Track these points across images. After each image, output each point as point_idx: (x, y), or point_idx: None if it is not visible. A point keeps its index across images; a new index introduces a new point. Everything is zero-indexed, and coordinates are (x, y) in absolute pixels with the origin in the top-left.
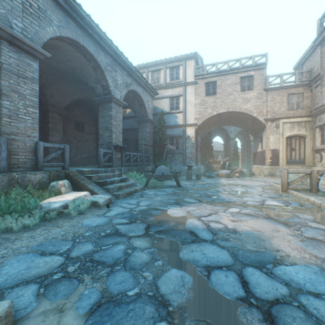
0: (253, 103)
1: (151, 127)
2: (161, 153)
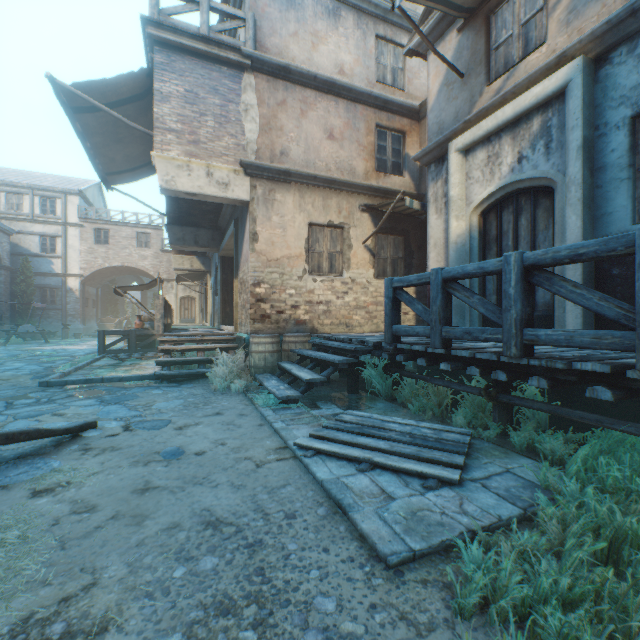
0: (151, 261)
1: (8, 275)
2: (26, 310)
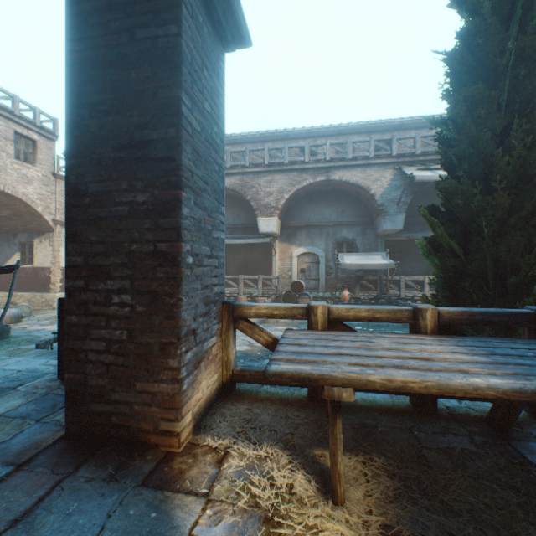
0: (37, 188)
1: None
2: None
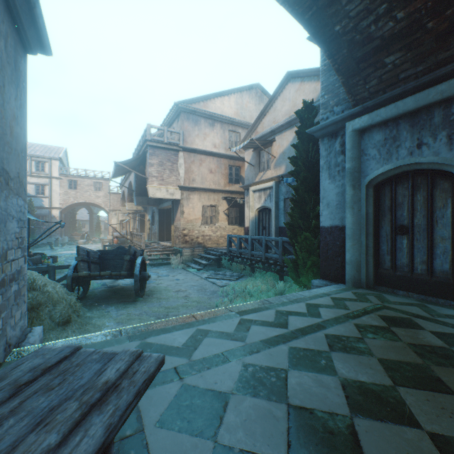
0: (102, 199)
1: None
2: (31, 230)
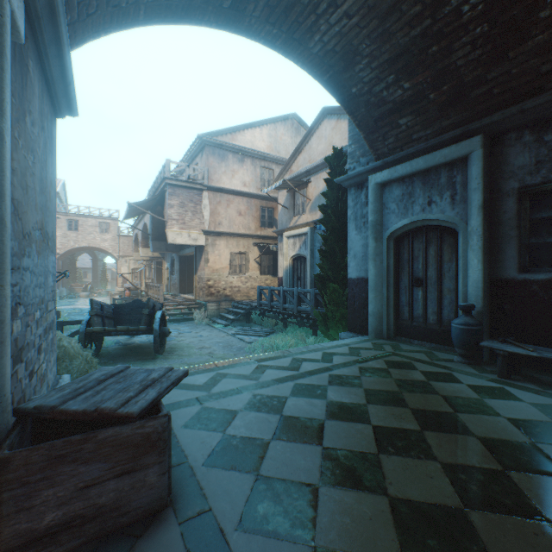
0: (110, 243)
1: None
2: None
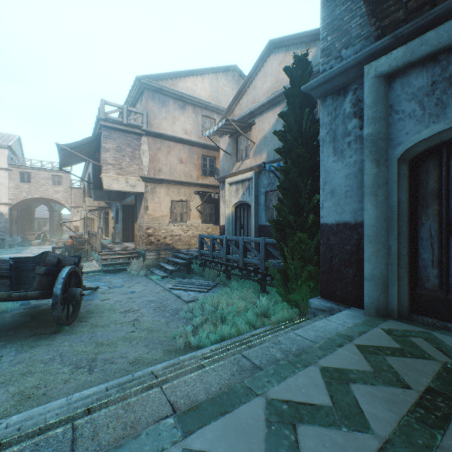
0: (62, 194)
1: None
2: None
